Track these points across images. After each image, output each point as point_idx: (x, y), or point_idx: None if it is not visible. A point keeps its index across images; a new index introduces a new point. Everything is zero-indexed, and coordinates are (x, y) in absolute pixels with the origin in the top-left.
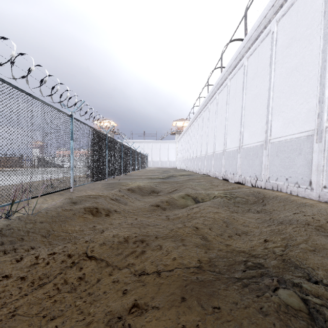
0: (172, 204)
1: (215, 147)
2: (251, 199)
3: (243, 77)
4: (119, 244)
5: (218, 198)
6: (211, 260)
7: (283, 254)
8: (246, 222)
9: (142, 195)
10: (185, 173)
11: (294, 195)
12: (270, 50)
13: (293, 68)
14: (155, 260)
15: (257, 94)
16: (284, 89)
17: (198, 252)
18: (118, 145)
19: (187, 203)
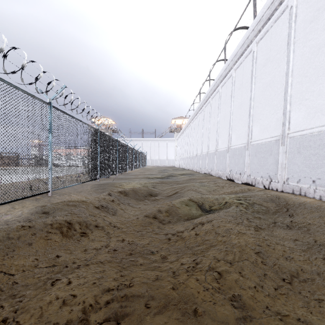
0: (173, 214)
1: (218, 144)
2: (271, 206)
3: (252, 64)
4: None
5: (232, 207)
6: None
7: None
8: (287, 251)
9: (136, 199)
10: (185, 172)
11: None
12: (288, 29)
13: (321, 45)
14: None
15: (269, 81)
16: (307, 72)
17: None
18: (113, 142)
19: (192, 212)
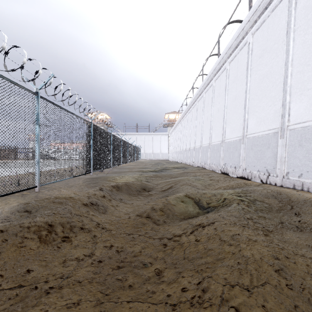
0: (168, 213)
1: (211, 138)
2: (273, 203)
3: (247, 56)
4: None
5: (234, 204)
6: None
7: None
8: (311, 265)
9: (129, 194)
10: (179, 165)
11: None
12: (287, 17)
13: None
14: None
15: (266, 73)
16: (310, 60)
17: None
18: (107, 136)
19: (189, 210)
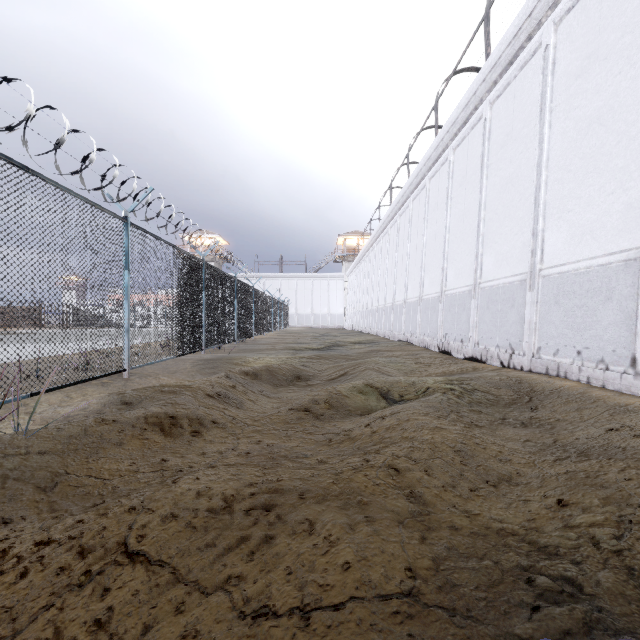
0: (338, 406)
1: (423, 286)
2: (504, 395)
3: (482, 142)
4: (209, 518)
5: (436, 394)
6: (439, 564)
7: (621, 551)
8: (505, 452)
9: (274, 385)
10: (363, 338)
11: (596, 385)
12: (541, 85)
13: (592, 120)
14: (296, 568)
15: (511, 176)
16: (571, 164)
17: (405, 541)
18: (228, 283)
19: (370, 404)
